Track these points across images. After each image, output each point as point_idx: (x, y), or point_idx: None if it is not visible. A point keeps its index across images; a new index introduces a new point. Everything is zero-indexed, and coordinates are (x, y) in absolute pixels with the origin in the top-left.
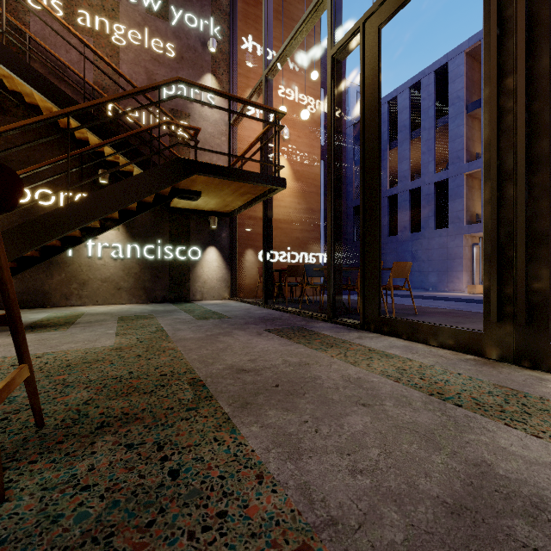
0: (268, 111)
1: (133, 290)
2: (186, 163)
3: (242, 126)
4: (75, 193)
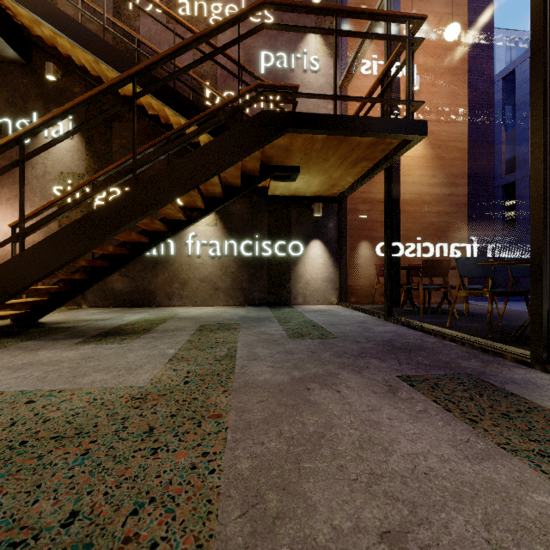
0: (395, 21)
1: (230, 291)
2: (273, 116)
3: (353, 86)
4: None
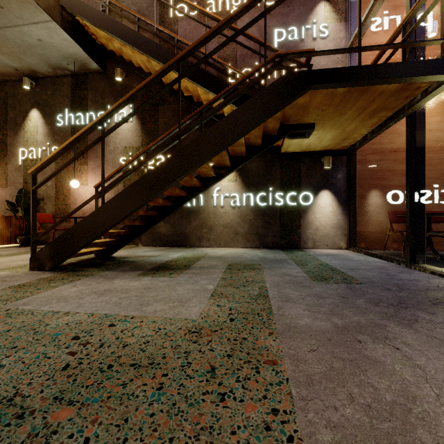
0: None
1: (247, 235)
2: (297, 76)
3: (363, 45)
4: None
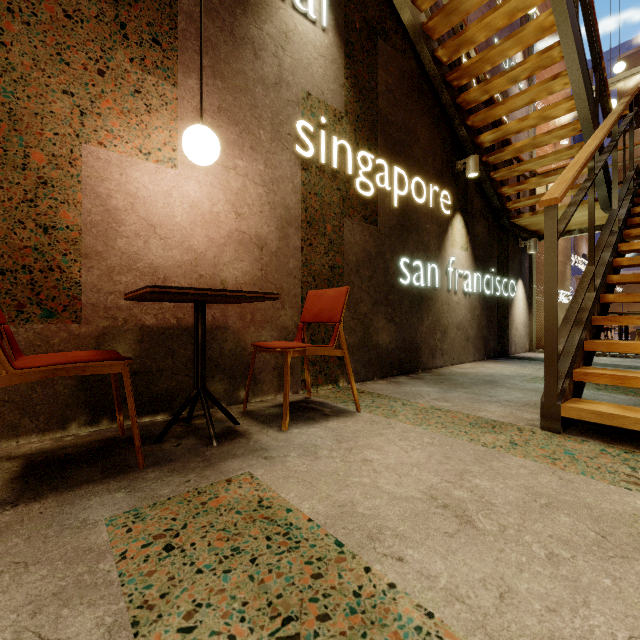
0: None
1: (475, 341)
2: None
3: None
4: (438, 188)
